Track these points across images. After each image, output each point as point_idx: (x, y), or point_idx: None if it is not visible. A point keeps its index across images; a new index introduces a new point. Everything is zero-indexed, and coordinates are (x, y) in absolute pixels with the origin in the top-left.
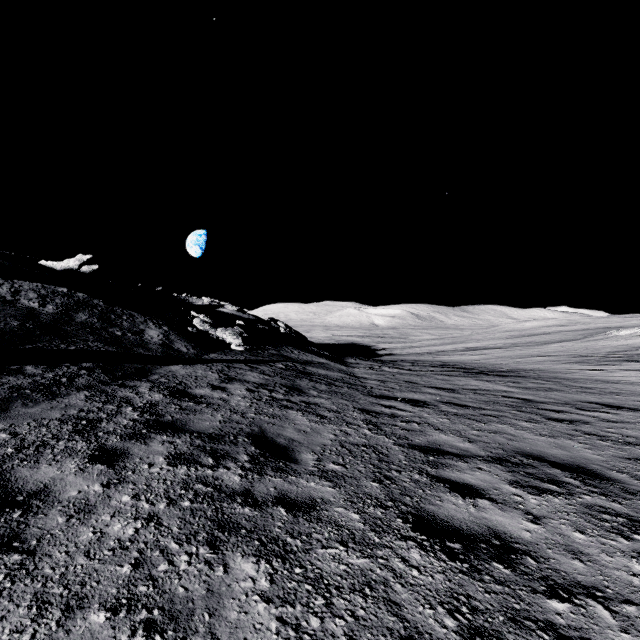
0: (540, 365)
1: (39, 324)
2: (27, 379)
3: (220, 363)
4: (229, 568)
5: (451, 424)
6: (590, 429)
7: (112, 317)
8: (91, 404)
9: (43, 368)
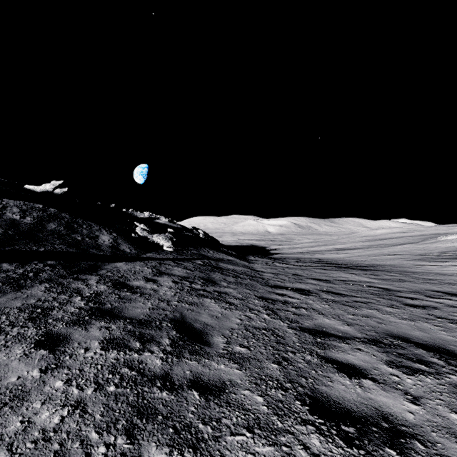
0: (391, 261)
1: (18, 231)
2: (1, 274)
3: (154, 260)
4: None
5: (331, 309)
6: (440, 313)
7: (75, 226)
8: (48, 294)
9: (16, 265)
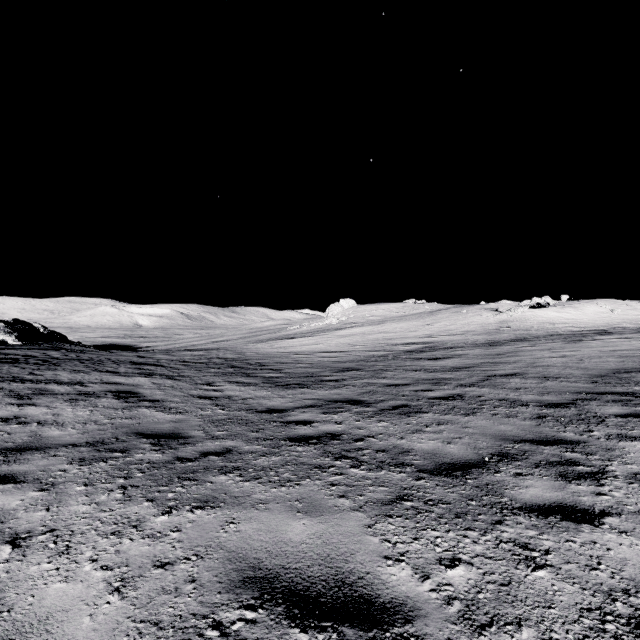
0: (236, 345)
1: None
2: None
3: (21, 349)
4: (100, 365)
5: (161, 358)
6: (209, 356)
7: None
8: None
9: None
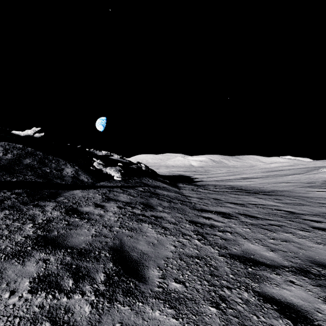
0: (287, 188)
1: None
2: None
3: (105, 188)
4: None
5: (252, 233)
6: None
7: (46, 161)
8: (3, 222)
9: None
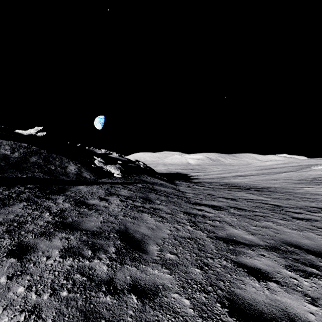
0: (278, 185)
1: (8, 163)
2: None
3: (107, 184)
4: None
5: (238, 222)
6: (320, 225)
7: (50, 159)
8: (25, 211)
9: (3, 188)
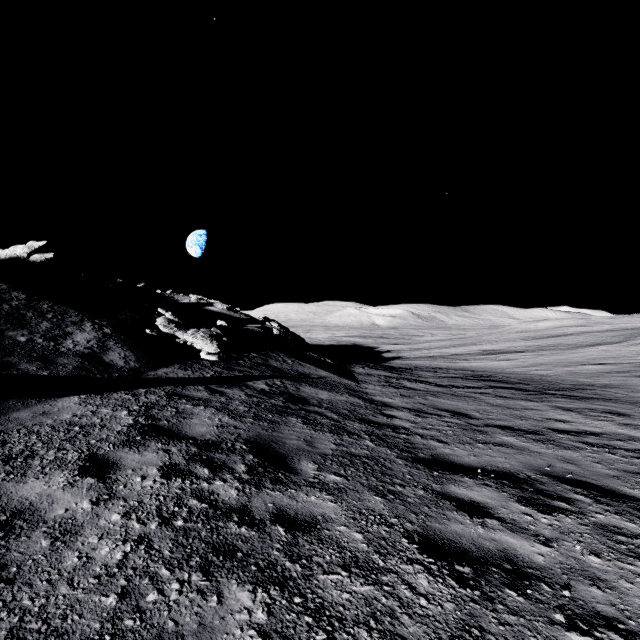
0: (608, 378)
1: None
2: None
3: (162, 387)
4: None
5: None
6: None
7: (28, 315)
8: None
9: None
